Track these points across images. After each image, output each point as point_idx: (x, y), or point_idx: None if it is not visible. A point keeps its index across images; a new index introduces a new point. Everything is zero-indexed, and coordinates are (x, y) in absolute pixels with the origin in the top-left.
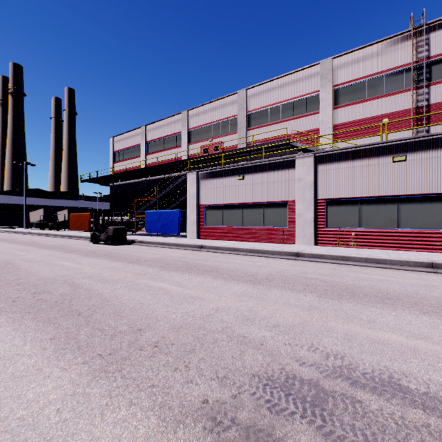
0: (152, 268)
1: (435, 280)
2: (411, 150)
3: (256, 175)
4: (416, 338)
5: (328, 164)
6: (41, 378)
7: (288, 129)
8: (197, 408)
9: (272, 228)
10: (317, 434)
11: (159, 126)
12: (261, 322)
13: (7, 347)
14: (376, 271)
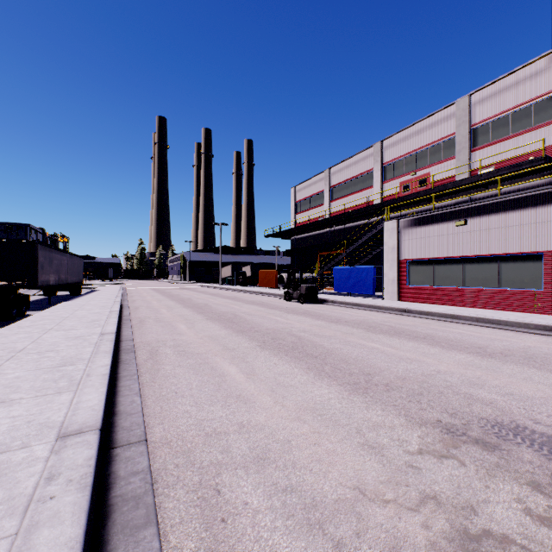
0: (357, 329)
1: None
2: None
3: (486, 217)
4: None
5: None
6: (317, 387)
7: (547, 138)
8: (433, 422)
9: (514, 291)
10: (540, 456)
11: (345, 166)
12: (491, 388)
13: (284, 368)
14: None
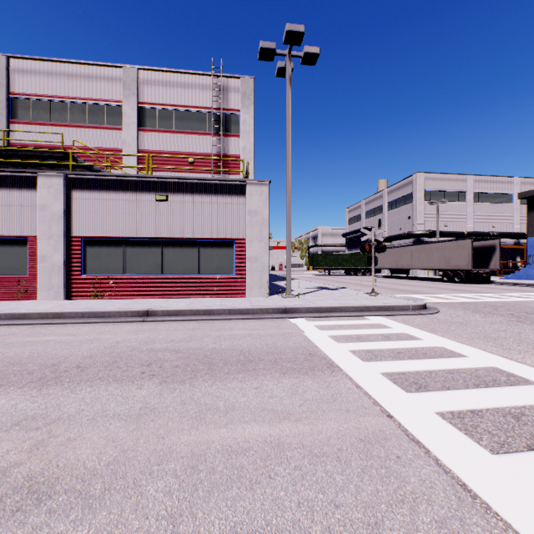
0: None
1: (117, 332)
2: (173, 191)
3: None
4: None
5: (86, 191)
6: None
7: (80, 139)
8: None
9: (1, 278)
10: None
11: None
12: None
13: None
14: (72, 328)
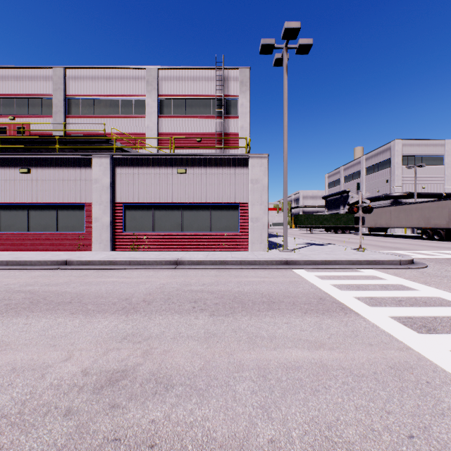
0: None
1: (159, 276)
2: (190, 165)
3: (47, 169)
4: None
5: (126, 167)
6: None
7: (115, 127)
8: None
9: (67, 234)
10: None
11: None
12: None
13: None
14: (125, 273)
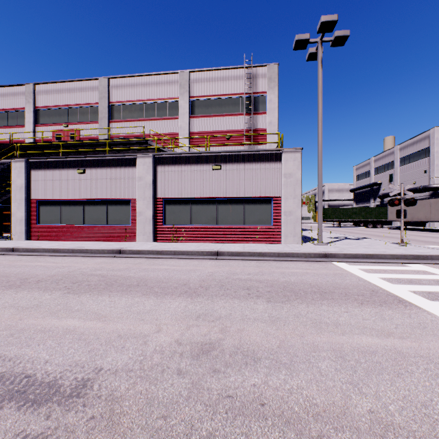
0: None
1: (205, 265)
2: (225, 162)
3: (99, 169)
4: (92, 320)
5: (166, 165)
6: None
7: (151, 128)
8: None
9: (115, 226)
10: None
11: None
12: None
13: None
14: (173, 261)
